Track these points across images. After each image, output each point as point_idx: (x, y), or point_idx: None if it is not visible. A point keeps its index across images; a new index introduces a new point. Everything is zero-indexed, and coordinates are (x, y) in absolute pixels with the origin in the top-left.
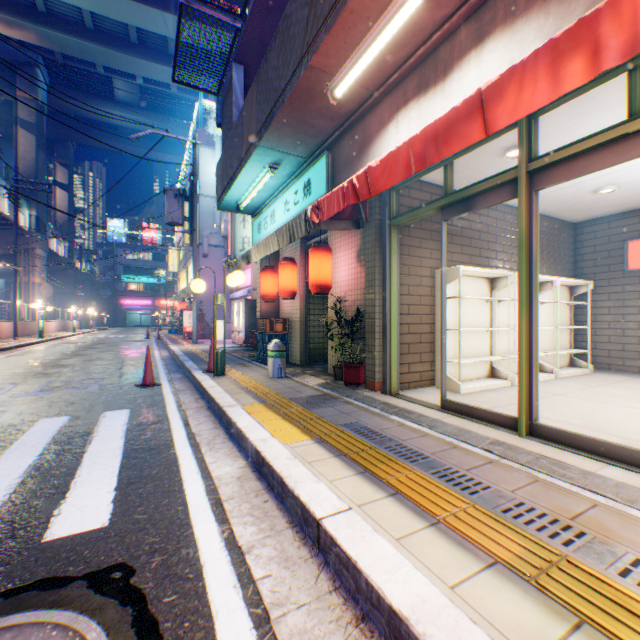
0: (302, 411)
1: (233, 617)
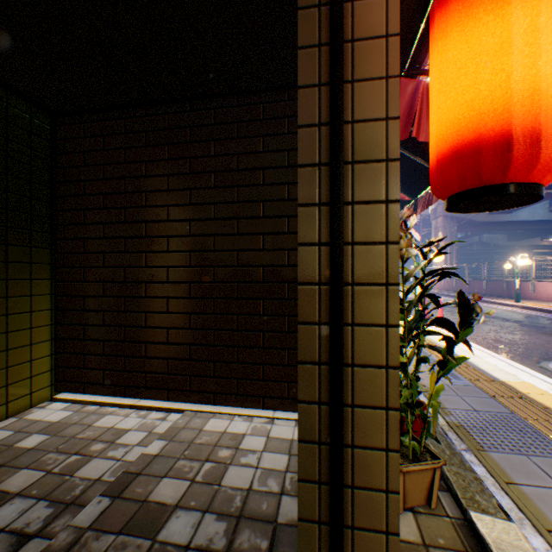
0: (522, 409)
1: (524, 369)
